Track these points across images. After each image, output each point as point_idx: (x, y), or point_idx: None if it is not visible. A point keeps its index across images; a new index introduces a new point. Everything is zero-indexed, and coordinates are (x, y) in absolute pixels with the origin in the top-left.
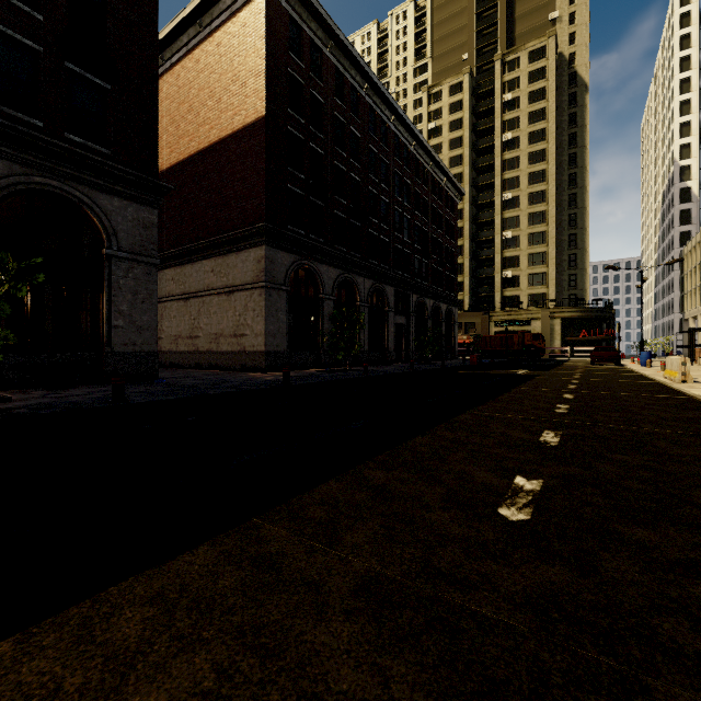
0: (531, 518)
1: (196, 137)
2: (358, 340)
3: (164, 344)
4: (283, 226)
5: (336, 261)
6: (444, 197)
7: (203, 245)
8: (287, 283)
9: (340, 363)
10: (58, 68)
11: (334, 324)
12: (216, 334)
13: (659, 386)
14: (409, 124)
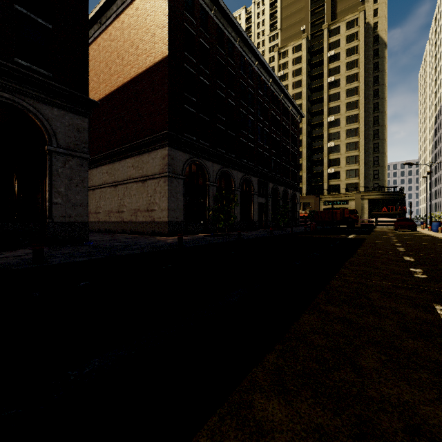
0: None
1: (122, 74)
2: (233, 213)
3: (101, 216)
4: (180, 133)
5: (218, 159)
6: (290, 118)
7: (126, 148)
8: (183, 173)
9: (220, 229)
10: (9, 9)
11: (216, 202)
12: (135, 210)
13: None
14: (267, 67)
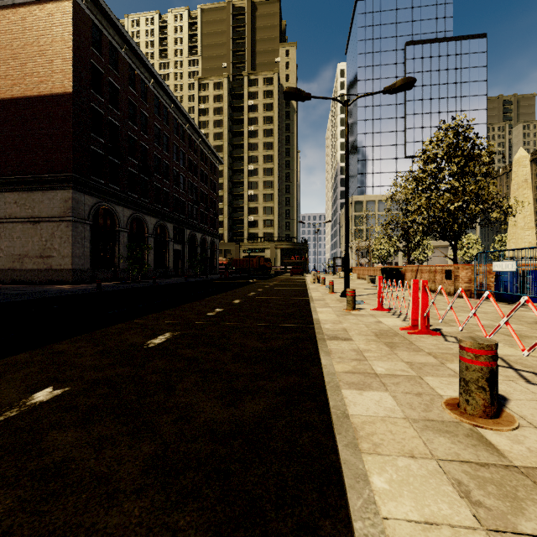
0: (215, 314)
1: None
2: (146, 261)
3: None
4: (87, 176)
5: (130, 204)
6: (209, 164)
7: (5, 180)
8: (90, 218)
9: (132, 277)
10: None
11: (130, 250)
12: (20, 255)
13: (304, 285)
14: (184, 112)
